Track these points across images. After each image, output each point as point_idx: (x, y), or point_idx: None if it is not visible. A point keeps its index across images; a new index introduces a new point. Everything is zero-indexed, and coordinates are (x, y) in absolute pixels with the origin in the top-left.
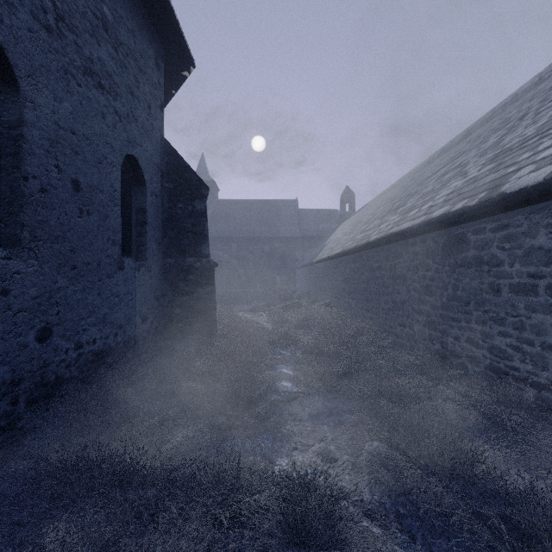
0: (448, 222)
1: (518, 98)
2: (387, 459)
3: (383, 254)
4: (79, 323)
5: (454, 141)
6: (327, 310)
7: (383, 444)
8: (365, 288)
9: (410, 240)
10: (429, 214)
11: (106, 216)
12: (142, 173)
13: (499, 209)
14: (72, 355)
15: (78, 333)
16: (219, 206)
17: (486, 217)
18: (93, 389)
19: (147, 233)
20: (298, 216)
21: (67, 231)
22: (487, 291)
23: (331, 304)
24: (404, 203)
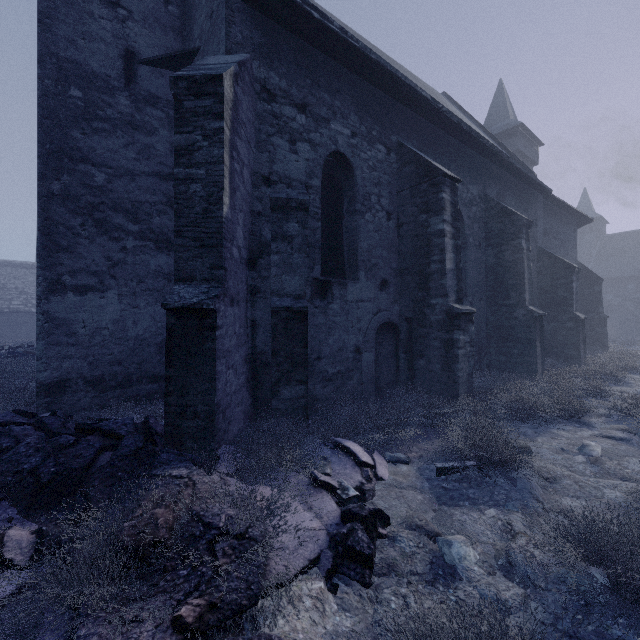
0: None
1: None
2: None
3: None
4: None
5: None
6: None
7: None
8: None
9: None
10: None
11: None
12: None
13: None
14: None
15: None
16: (608, 242)
17: None
18: None
19: None
20: None
21: None
22: None
23: None
24: None
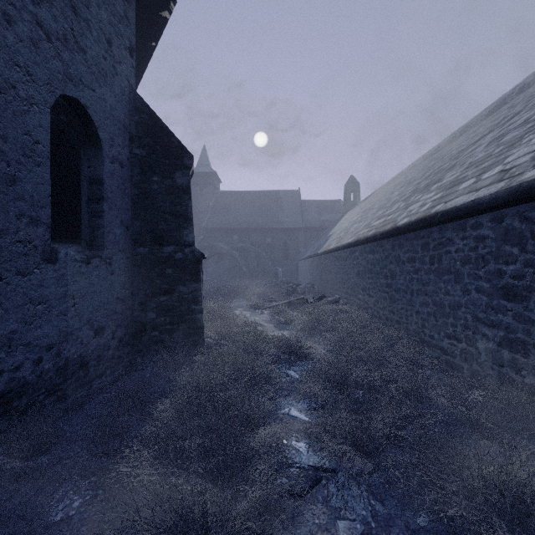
0: None
1: None
2: None
3: (418, 242)
4: None
5: (483, 115)
6: (337, 309)
7: None
8: (388, 284)
9: (468, 220)
10: (510, 178)
11: (15, 179)
12: (96, 129)
13: None
14: None
15: None
16: (221, 197)
17: None
18: None
19: (104, 212)
20: (301, 206)
21: None
22: None
23: (340, 299)
24: (438, 179)
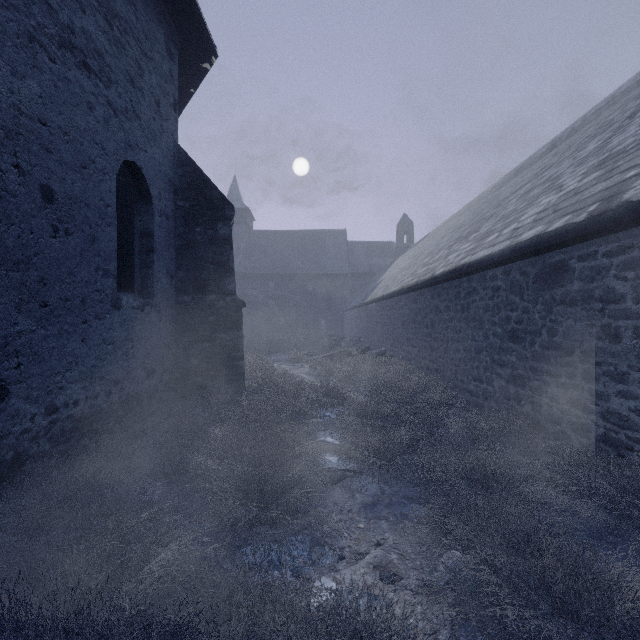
0: (543, 245)
1: (616, 101)
2: (475, 580)
3: (452, 291)
4: (53, 378)
5: (535, 157)
6: (381, 361)
7: (467, 556)
8: (429, 333)
9: (488, 272)
10: (514, 237)
11: (94, 239)
12: (148, 187)
13: (620, 224)
14: (42, 423)
15: (51, 392)
16: (254, 238)
17: (598, 238)
18: (71, 467)
19: (154, 263)
20: (347, 249)
21: (33, 255)
22: (600, 337)
23: (386, 352)
24: (477, 229)
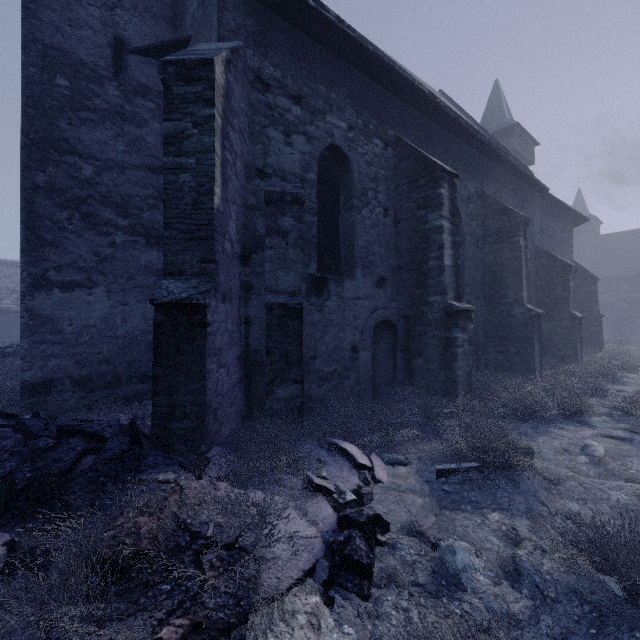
0: None
1: None
2: None
3: None
4: None
5: None
6: None
7: None
8: None
9: None
10: None
11: None
12: None
13: None
14: None
15: None
16: (602, 242)
17: None
18: None
19: None
20: None
21: None
22: None
23: None
24: None
